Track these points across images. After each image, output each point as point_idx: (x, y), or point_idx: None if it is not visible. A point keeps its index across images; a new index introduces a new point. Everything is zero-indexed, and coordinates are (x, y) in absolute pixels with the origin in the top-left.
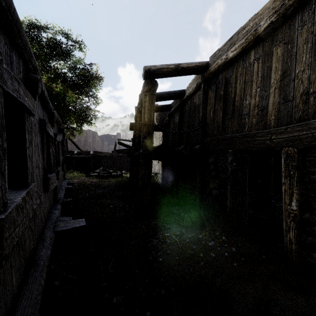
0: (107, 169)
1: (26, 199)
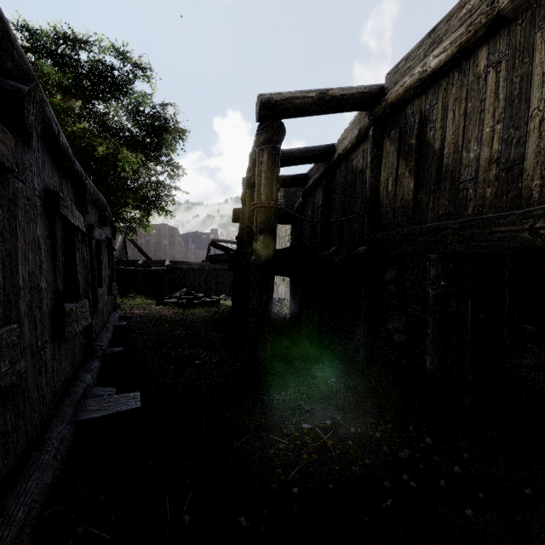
0: (195, 291)
1: None
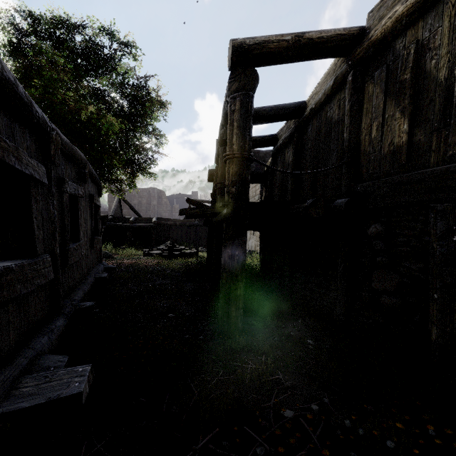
0: (177, 244)
1: None
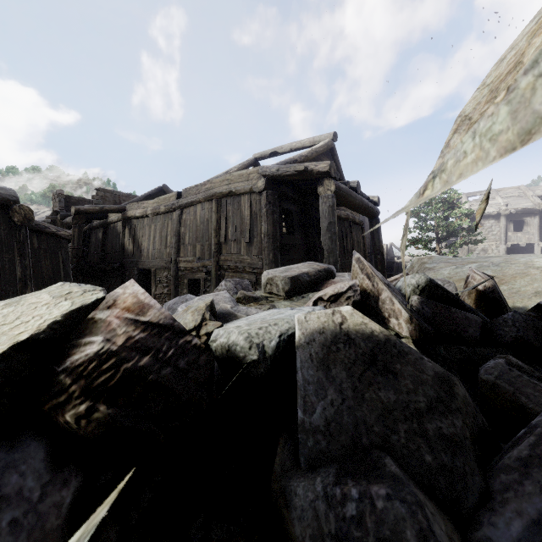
0: None
1: None
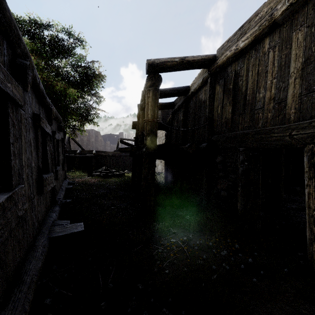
0: (110, 168)
1: (7, 206)
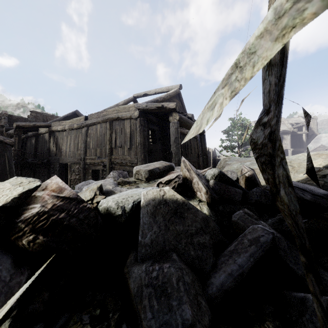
0: None
1: None
